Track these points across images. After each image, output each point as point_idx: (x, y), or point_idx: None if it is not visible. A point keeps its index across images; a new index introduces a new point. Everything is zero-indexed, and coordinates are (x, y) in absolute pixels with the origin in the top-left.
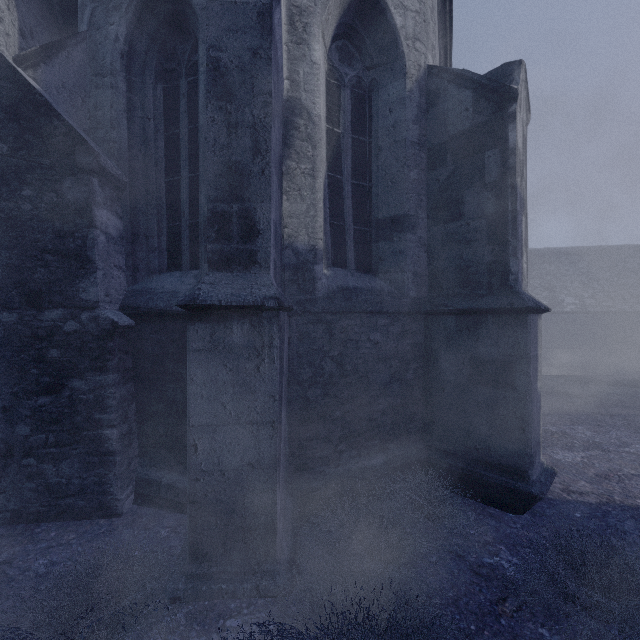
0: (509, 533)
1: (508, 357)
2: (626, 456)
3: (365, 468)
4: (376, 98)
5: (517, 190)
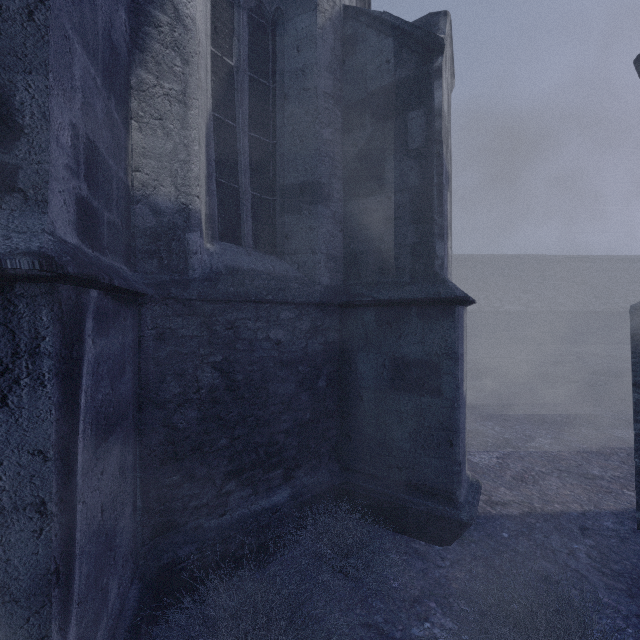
0: (438, 577)
1: (434, 357)
2: (534, 452)
3: (263, 510)
4: (281, 33)
5: (443, 160)
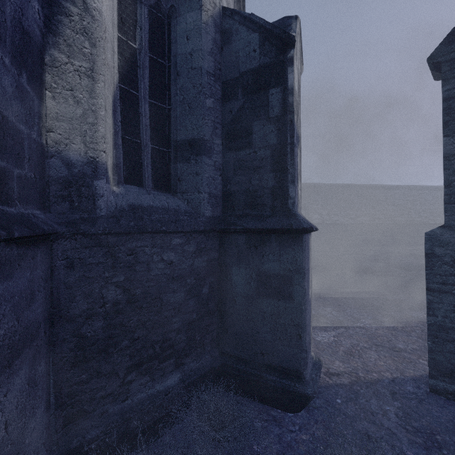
0: (290, 441)
1: (288, 272)
2: (359, 331)
3: (157, 393)
4: (175, 24)
5: (294, 125)
